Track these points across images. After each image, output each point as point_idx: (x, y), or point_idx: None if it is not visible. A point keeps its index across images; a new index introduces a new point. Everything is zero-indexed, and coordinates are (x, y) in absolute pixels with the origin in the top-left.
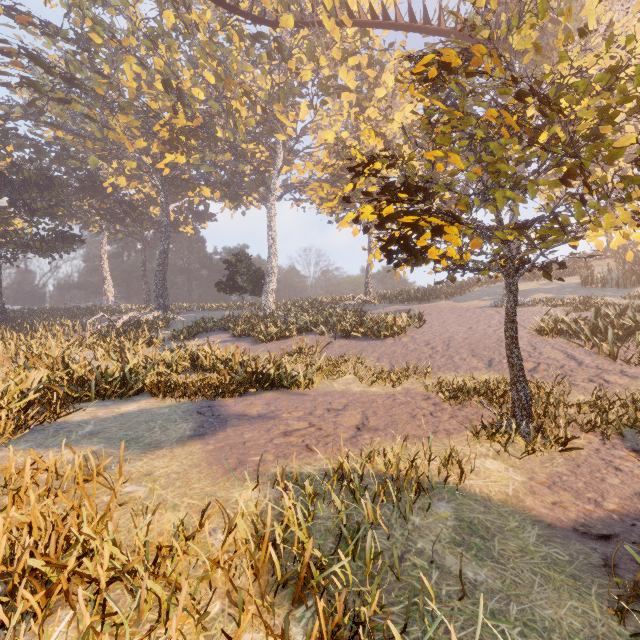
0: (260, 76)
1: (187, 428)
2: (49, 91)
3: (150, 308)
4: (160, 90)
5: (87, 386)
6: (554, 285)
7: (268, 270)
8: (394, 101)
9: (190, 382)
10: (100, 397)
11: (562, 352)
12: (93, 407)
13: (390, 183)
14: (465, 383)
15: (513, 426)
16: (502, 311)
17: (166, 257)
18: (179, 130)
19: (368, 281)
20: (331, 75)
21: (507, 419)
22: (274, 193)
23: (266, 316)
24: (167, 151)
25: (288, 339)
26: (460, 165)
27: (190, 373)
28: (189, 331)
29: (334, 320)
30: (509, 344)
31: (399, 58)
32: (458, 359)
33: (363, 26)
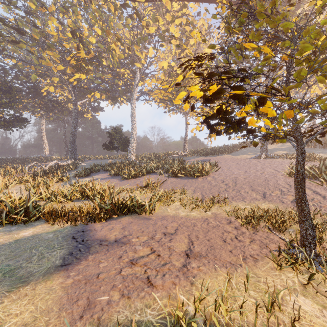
0: (126, 31)
1: (58, 256)
2: (6, 36)
3: (68, 158)
4: (70, 37)
5: (2, 215)
6: (286, 146)
7: (131, 138)
8: (200, 46)
9: (74, 210)
10: (10, 223)
11: (309, 189)
12: (0, 232)
13: (210, 73)
14: (255, 212)
15: (312, 262)
16: (261, 161)
17: (75, 130)
18: (81, 60)
19: (185, 144)
20: (165, 29)
21: (303, 253)
22: (134, 96)
23: (130, 163)
24: (75, 71)
25: (141, 177)
26: (271, 53)
27: (80, 200)
28: (85, 172)
29: (167, 166)
30: (298, 192)
31: (202, 23)
32: (243, 192)
33: (184, 0)
